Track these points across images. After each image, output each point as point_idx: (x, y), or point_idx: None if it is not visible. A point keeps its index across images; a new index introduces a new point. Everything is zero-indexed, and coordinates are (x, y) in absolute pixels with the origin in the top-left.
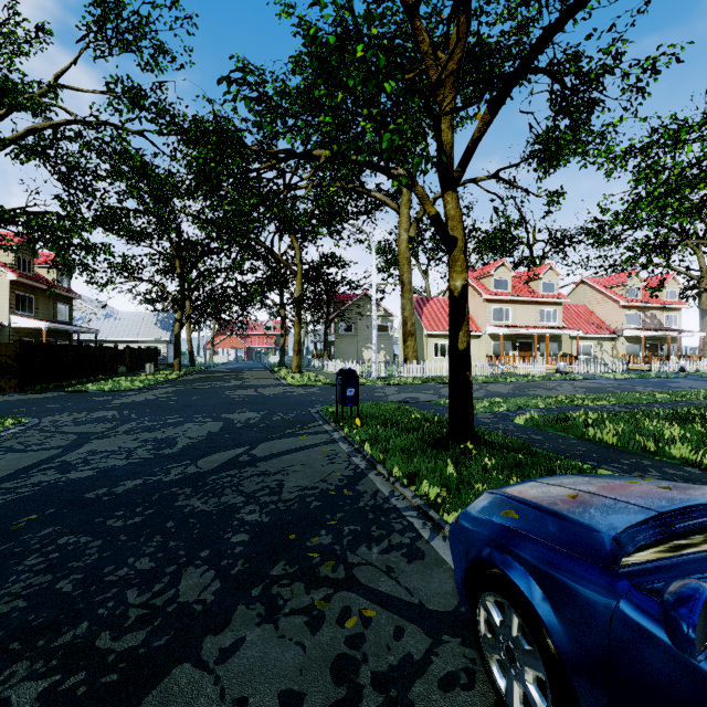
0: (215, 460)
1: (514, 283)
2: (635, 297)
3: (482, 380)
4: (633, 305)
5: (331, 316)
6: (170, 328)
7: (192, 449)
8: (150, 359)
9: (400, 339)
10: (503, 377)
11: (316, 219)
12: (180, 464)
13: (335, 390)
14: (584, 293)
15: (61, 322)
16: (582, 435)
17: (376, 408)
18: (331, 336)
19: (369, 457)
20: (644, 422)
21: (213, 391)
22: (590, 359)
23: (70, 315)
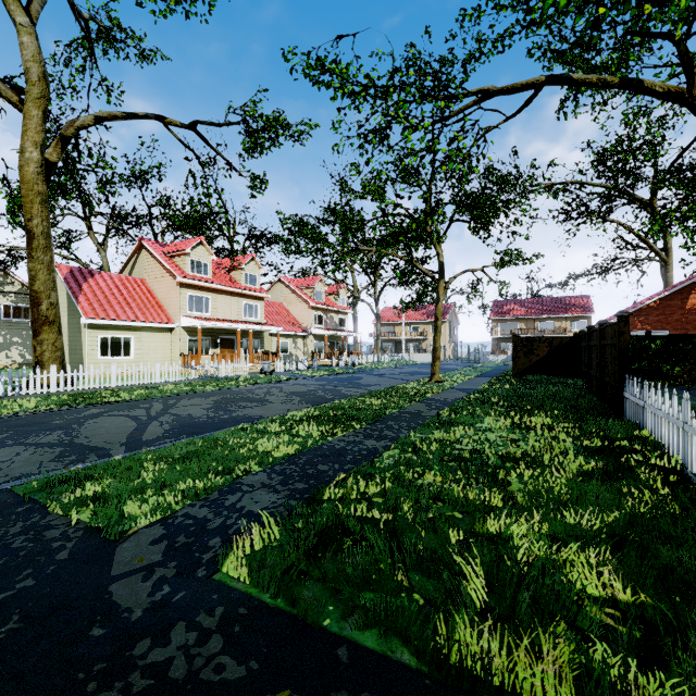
0: None
1: (215, 269)
2: (321, 300)
3: (171, 392)
4: (319, 307)
5: None
6: None
7: None
8: None
9: None
10: (201, 383)
11: None
12: None
13: None
14: (282, 291)
15: None
16: (444, 659)
17: None
18: None
19: None
20: (484, 516)
21: None
22: (287, 356)
23: None
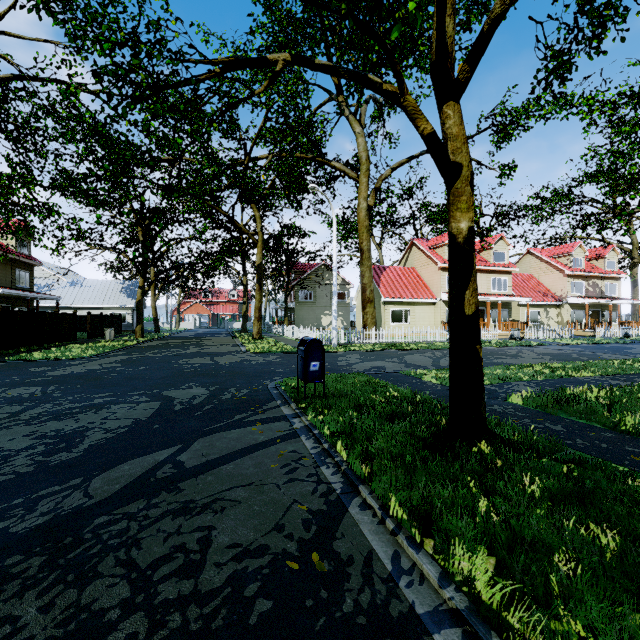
0: (121, 475)
1: None
2: (579, 267)
3: (441, 346)
4: (577, 274)
5: (292, 284)
6: (135, 295)
7: (99, 451)
8: (114, 325)
9: (358, 306)
10: None
11: (277, 188)
12: (62, 487)
13: (295, 358)
14: (530, 263)
15: (20, 288)
16: (616, 425)
17: (342, 382)
18: (292, 303)
19: (346, 469)
20: None
21: (166, 360)
22: (537, 325)
23: (30, 281)
